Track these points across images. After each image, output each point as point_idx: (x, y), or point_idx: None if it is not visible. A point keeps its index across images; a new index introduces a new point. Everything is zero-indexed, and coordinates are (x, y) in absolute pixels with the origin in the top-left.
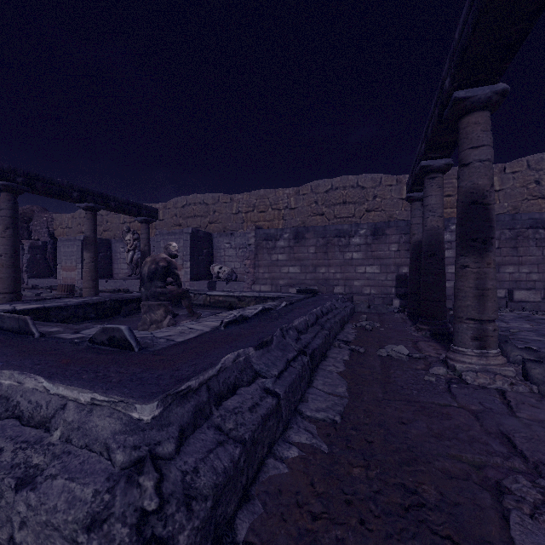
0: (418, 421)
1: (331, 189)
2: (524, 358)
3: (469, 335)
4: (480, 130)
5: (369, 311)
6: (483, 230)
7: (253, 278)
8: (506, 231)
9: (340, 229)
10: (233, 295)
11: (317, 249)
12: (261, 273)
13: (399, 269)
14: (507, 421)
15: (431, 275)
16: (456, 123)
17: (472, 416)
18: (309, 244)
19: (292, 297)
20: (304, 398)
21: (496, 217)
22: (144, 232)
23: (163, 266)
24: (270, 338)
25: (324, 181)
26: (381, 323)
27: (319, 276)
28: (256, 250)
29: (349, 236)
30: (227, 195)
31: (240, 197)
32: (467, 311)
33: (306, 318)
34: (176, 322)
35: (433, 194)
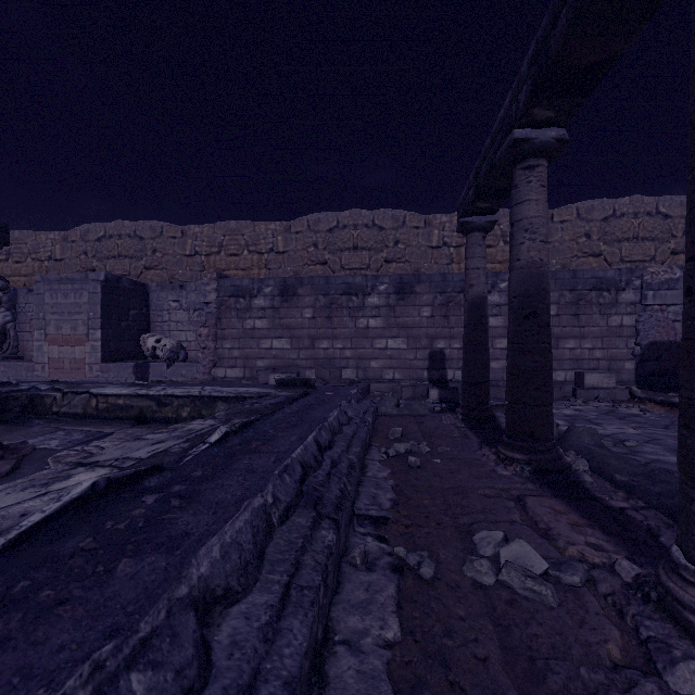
0: None
1: (337, 227)
2: None
3: None
4: None
5: (398, 412)
6: None
7: (213, 356)
8: (566, 292)
9: (350, 283)
10: (147, 395)
11: (316, 311)
12: (228, 349)
13: (434, 343)
14: None
15: (529, 354)
16: None
17: None
18: (304, 305)
19: (262, 399)
20: None
21: (554, 274)
22: None
23: None
24: None
25: (326, 215)
26: (428, 441)
27: (320, 353)
28: (219, 312)
29: (364, 293)
30: (177, 226)
31: (198, 231)
32: None
33: (263, 498)
34: None
35: (532, 198)
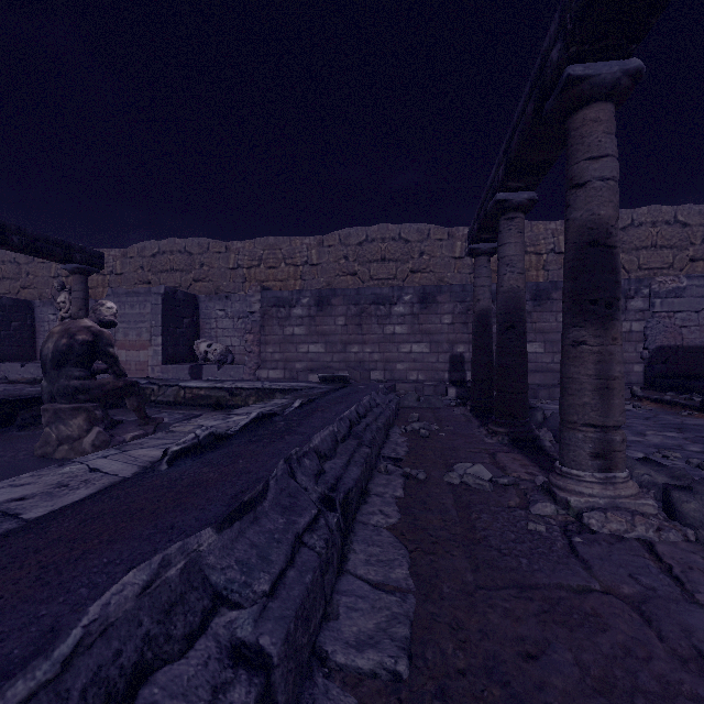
0: (554, 644)
1: (366, 241)
2: (667, 484)
3: (587, 451)
4: (602, 132)
5: (419, 405)
6: (607, 286)
7: (258, 359)
8: None
9: (378, 293)
10: (222, 387)
11: (347, 319)
12: (270, 353)
13: (454, 348)
14: (692, 618)
15: (509, 356)
16: (562, 124)
17: (636, 615)
18: (337, 313)
19: (312, 389)
20: (331, 609)
21: None
22: (78, 289)
23: (85, 342)
24: (260, 488)
25: (356, 230)
26: (438, 423)
27: (351, 357)
28: (263, 321)
29: (390, 303)
30: (221, 242)
31: (240, 246)
32: (585, 412)
33: (333, 428)
34: (113, 437)
35: (511, 241)
